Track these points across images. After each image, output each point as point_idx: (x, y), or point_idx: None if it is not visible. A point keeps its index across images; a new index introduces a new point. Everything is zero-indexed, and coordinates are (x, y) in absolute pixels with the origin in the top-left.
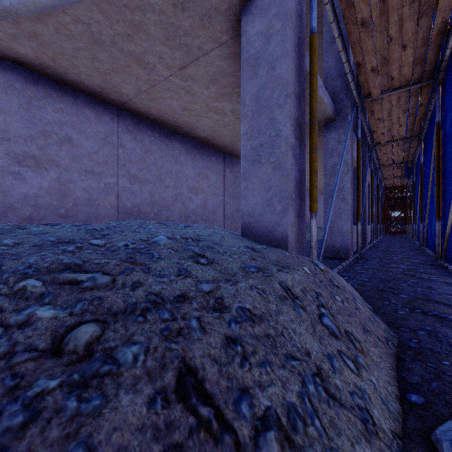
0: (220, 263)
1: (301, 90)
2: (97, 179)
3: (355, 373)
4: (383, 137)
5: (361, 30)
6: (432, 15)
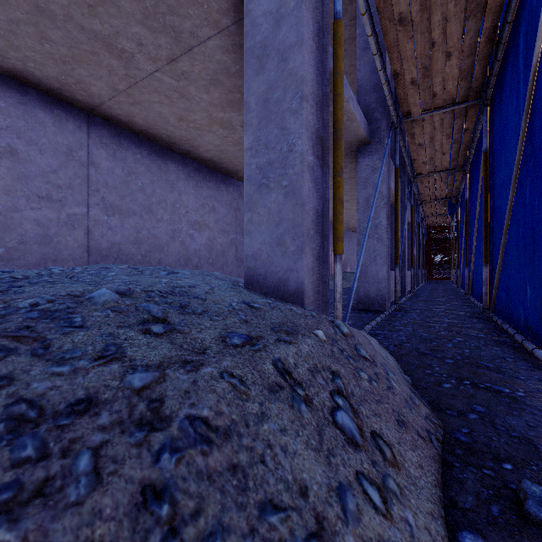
0: (186, 331)
1: (323, 94)
2: (57, 207)
3: (381, 512)
4: (425, 167)
5: (398, 28)
6: (481, 16)
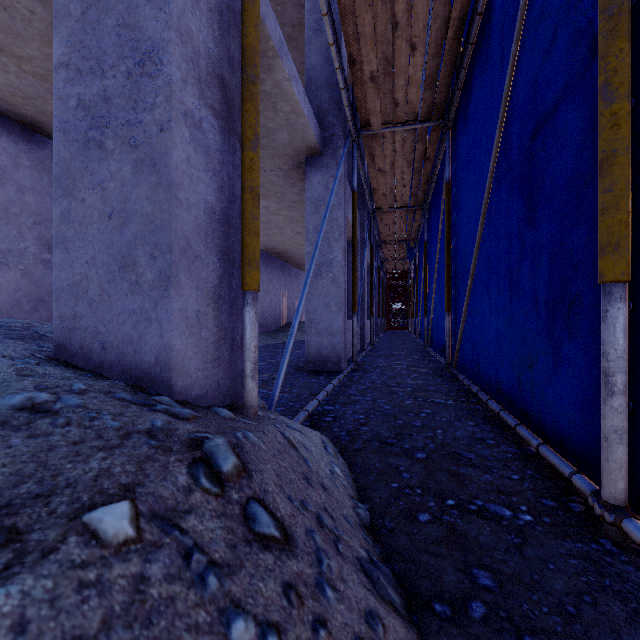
0: None
1: (227, 4)
2: None
3: None
4: (385, 200)
5: None
6: None
